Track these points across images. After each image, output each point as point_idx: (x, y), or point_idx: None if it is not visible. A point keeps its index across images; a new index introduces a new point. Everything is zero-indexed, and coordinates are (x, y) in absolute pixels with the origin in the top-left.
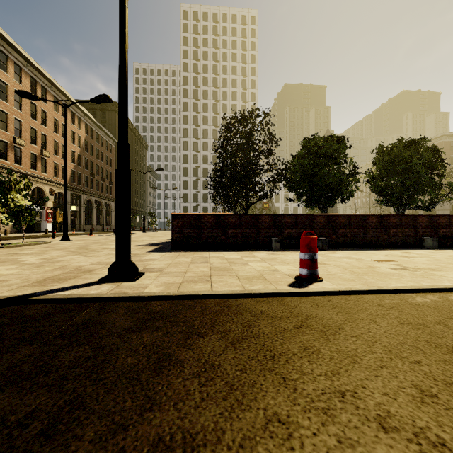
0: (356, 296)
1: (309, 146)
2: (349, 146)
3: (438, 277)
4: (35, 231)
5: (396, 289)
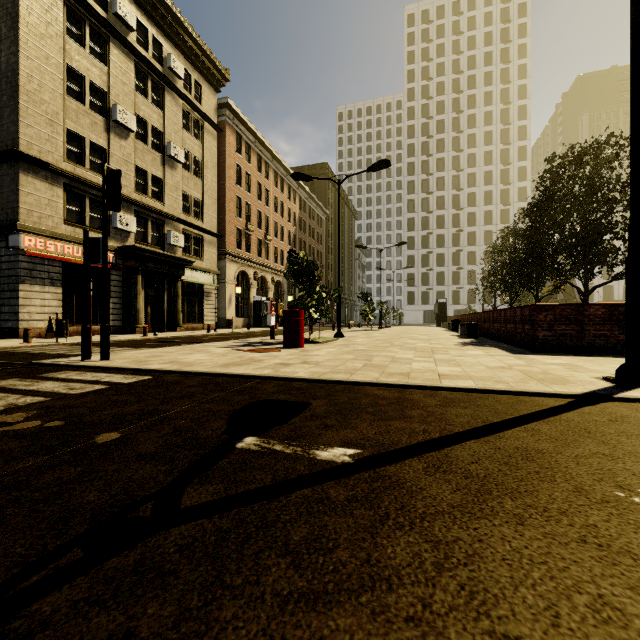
0: None
1: None
2: None
3: None
4: (262, 326)
5: None
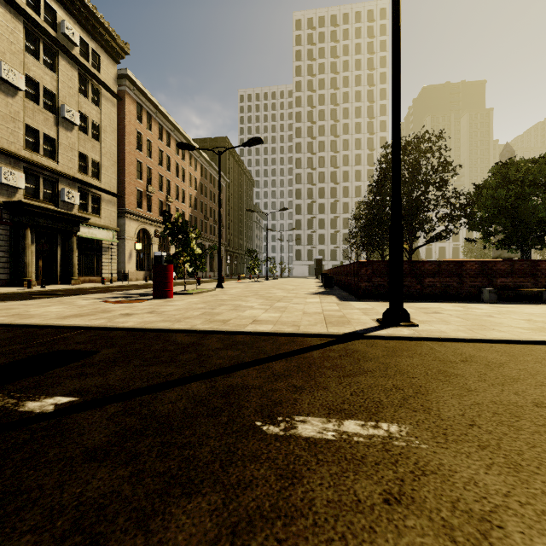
0: None
1: (508, 172)
2: None
3: None
4: None
5: None
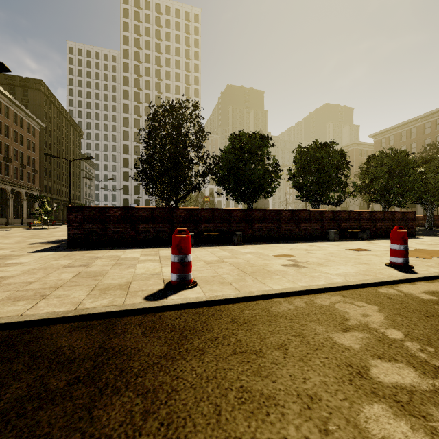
0: (217, 308)
1: (235, 141)
2: (272, 145)
3: (318, 274)
4: None
5: (266, 294)
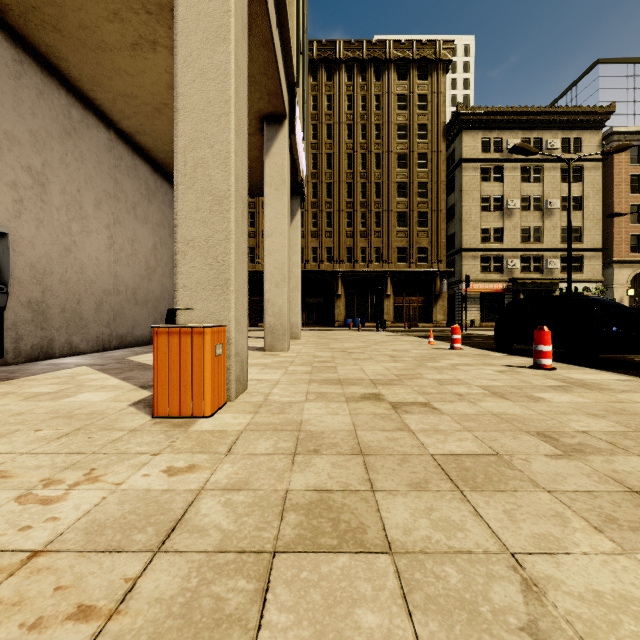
0: None
1: None
2: None
3: None
4: None
5: None
